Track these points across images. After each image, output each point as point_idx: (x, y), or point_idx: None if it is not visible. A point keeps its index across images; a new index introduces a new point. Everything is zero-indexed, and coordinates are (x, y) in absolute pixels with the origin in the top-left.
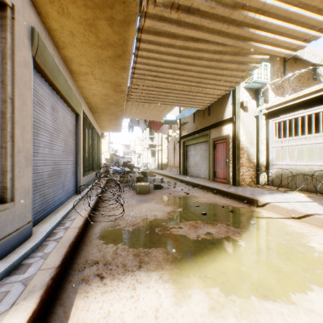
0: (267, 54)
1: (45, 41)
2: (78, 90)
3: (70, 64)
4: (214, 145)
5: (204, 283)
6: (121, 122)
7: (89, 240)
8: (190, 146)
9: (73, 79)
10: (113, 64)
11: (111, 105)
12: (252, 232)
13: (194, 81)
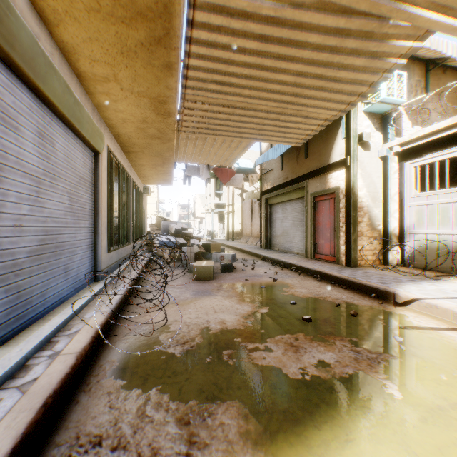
0: (420, 39)
1: (12, 0)
2: (97, 111)
3: (76, 61)
4: (315, 203)
5: None
6: (172, 168)
7: (97, 378)
8: (276, 205)
9: (86, 91)
10: (149, 59)
11: (153, 139)
12: (404, 361)
13: (288, 93)
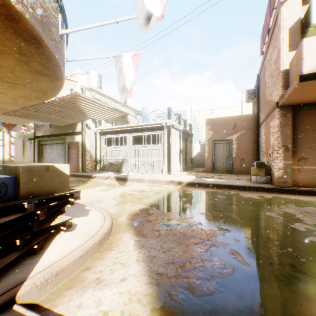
0: None
1: None
2: None
3: None
4: (69, 147)
5: None
6: None
7: None
8: (47, 145)
9: None
10: (13, 105)
11: None
12: (87, 183)
13: (60, 116)
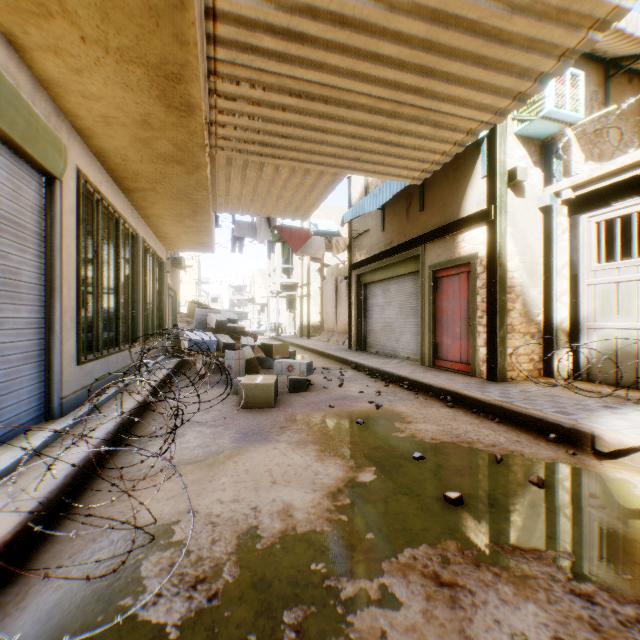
0: None
1: None
2: (48, 96)
3: None
4: (436, 281)
5: None
6: (210, 223)
7: None
8: (374, 285)
9: (11, 42)
10: None
11: (169, 164)
12: None
13: (410, 70)
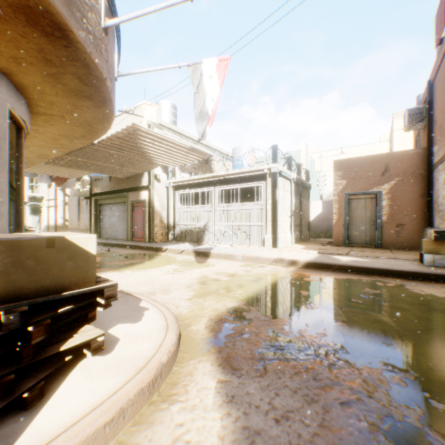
0: None
1: None
2: None
3: None
4: (133, 207)
5: (130, 270)
6: None
7: None
8: (105, 205)
9: None
10: (55, 149)
11: None
12: (154, 259)
13: (118, 164)
